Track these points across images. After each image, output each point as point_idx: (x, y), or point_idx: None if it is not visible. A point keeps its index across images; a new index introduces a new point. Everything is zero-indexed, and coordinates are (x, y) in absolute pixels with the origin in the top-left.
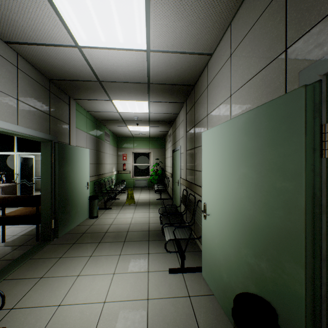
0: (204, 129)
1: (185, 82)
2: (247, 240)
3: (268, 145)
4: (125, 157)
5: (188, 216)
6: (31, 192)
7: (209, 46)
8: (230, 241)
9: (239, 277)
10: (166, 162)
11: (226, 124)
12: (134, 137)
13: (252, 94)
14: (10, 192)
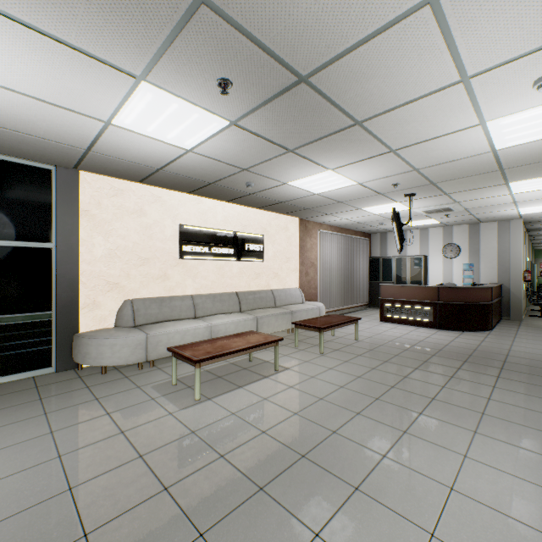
0: None
1: None
2: None
3: None
4: (541, 265)
5: None
6: None
7: None
8: None
9: None
10: None
11: None
12: None
13: None
14: None
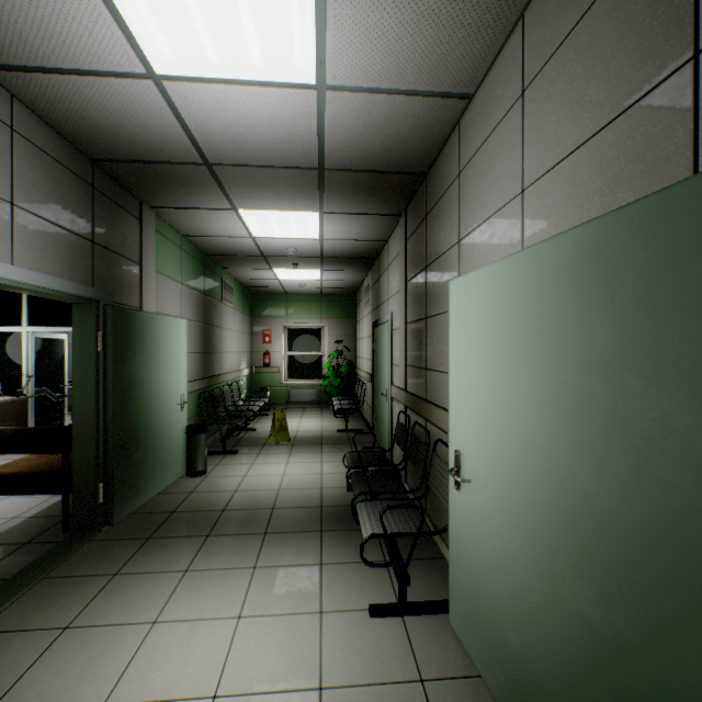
0: (450, 275)
1: (405, 167)
2: (579, 559)
3: (648, 312)
4: (268, 336)
5: (411, 473)
6: (60, 416)
7: (466, 76)
8: (528, 554)
9: (554, 650)
10: (358, 349)
11: (518, 259)
12: (287, 293)
13: (586, 183)
14: (12, 416)
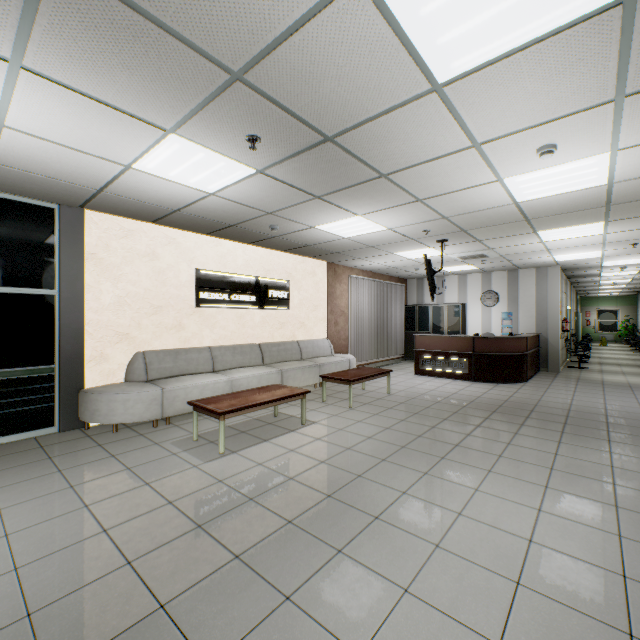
0: None
1: None
2: None
3: None
4: (587, 314)
5: None
6: None
7: None
8: None
9: None
10: (637, 319)
11: None
12: (597, 296)
13: None
14: None
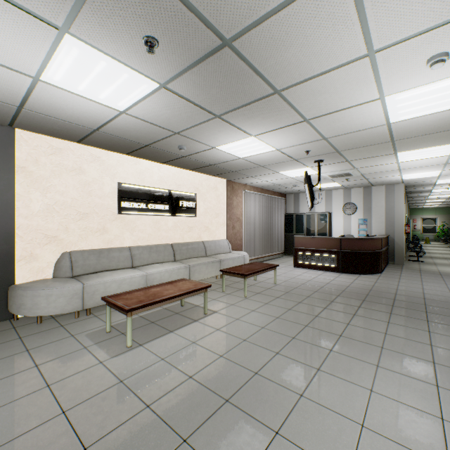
0: None
1: None
2: None
3: None
4: (414, 220)
5: None
6: None
7: None
8: None
9: None
10: None
11: None
12: (422, 208)
13: None
14: None
